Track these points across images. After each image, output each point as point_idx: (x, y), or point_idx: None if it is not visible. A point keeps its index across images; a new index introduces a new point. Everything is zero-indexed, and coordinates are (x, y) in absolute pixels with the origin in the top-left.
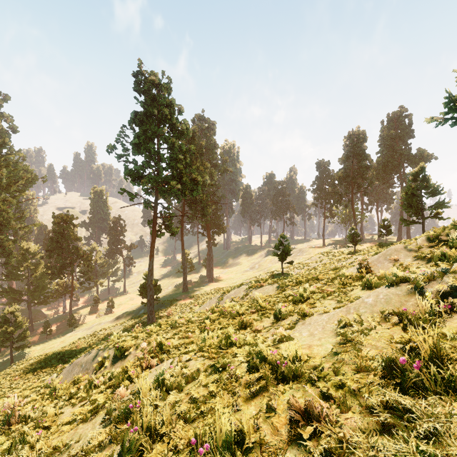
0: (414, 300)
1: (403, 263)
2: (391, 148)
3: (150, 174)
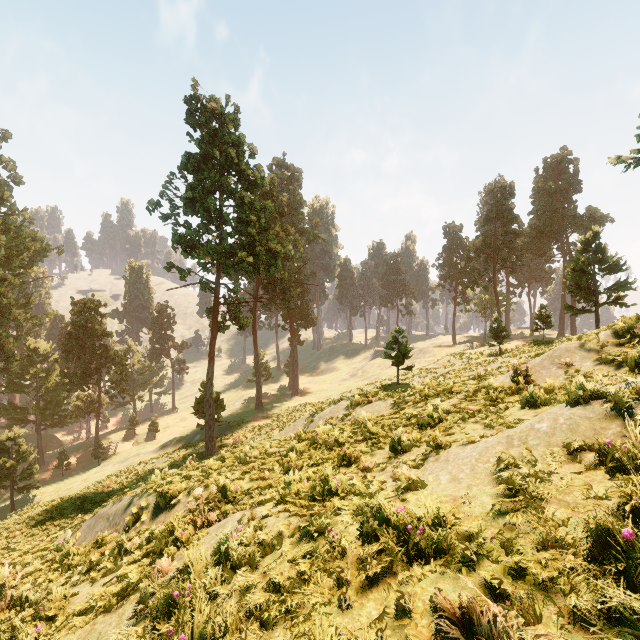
0: (616, 428)
1: (579, 368)
2: (549, 207)
3: (209, 242)
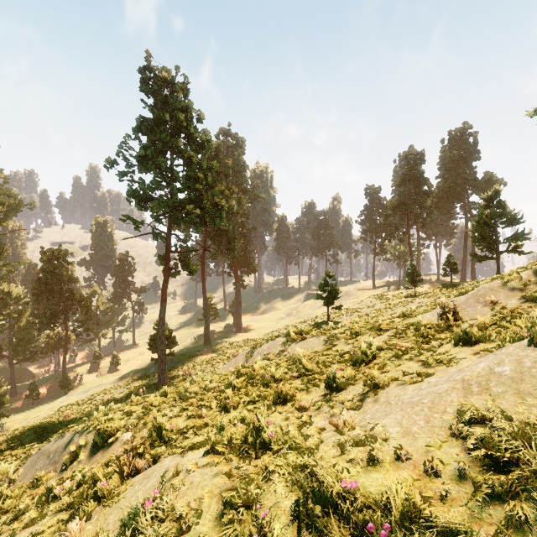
0: None
1: (506, 306)
2: (454, 172)
3: (160, 196)
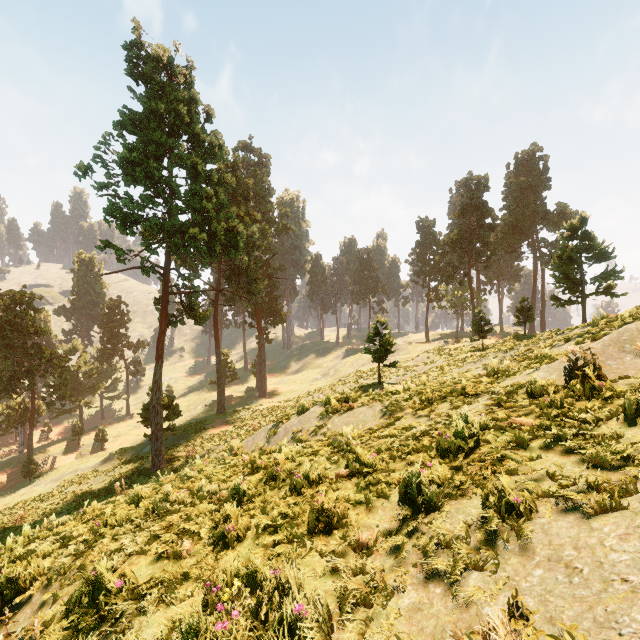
0: None
1: None
2: (521, 203)
3: (153, 216)
